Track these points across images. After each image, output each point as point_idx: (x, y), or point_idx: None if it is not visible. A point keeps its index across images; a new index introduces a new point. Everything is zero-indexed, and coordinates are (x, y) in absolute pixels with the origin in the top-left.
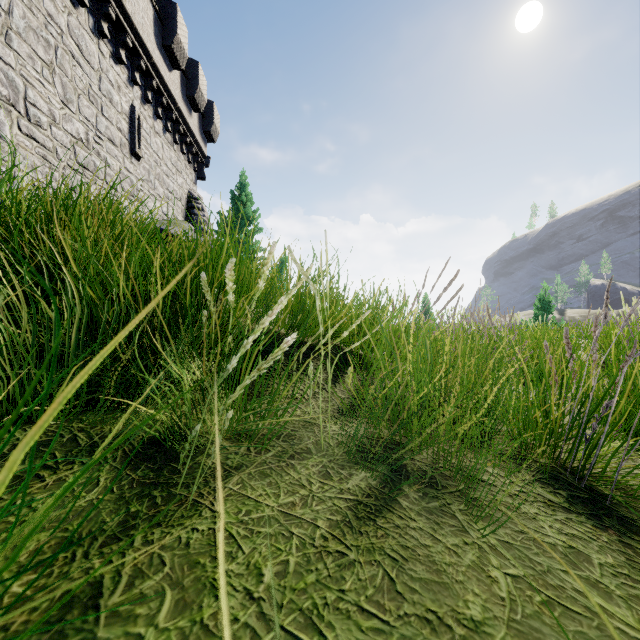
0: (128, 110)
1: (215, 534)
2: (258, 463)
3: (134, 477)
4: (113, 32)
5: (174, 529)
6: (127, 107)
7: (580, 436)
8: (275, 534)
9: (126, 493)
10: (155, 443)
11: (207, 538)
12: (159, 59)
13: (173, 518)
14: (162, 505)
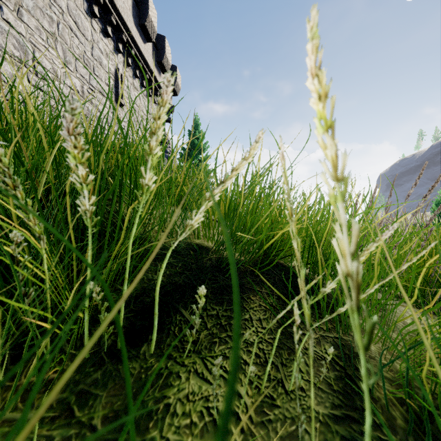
0: (114, 71)
1: None
2: None
3: None
4: (102, 14)
5: None
6: (113, 69)
7: None
8: None
9: None
10: None
11: None
12: (136, 34)
13: None
14: None
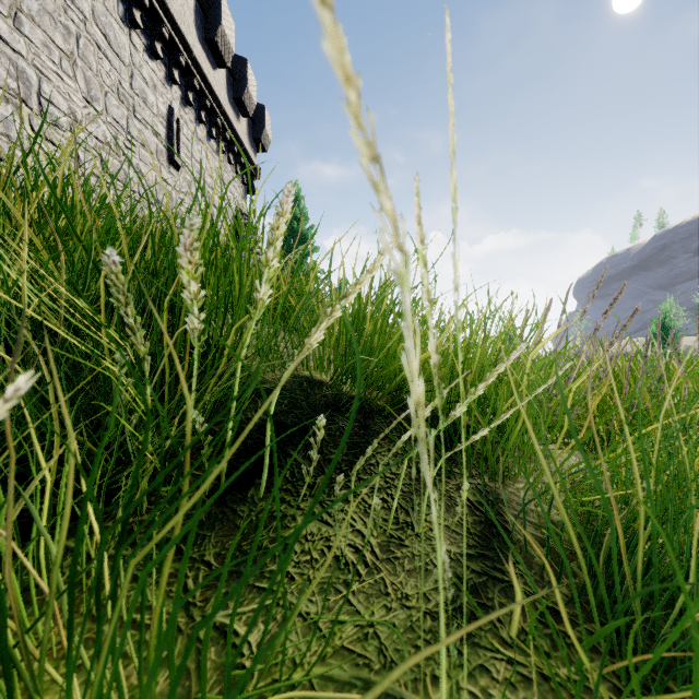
0: (166, 113)
1: None
2: None
3: None
4: (148, 23)
5: None
6: (164, 109)
7: None
8: None
9: None
10: None
11: None
12: (201, 55)
13: None
14: None
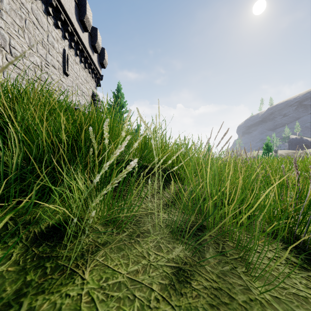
0: (62, 51)
1: (81, 299)
2: (117, 240)
3: (36, 252)
4: (54, 13)
5: (53, 295)
6: (61, 50)
7: (307, 221)
8: (123, 297)
9: (28, 265)
10: (55, 227)
11: (75, 303)
12: (77, 26)
13: (54, 285)
14: (49, 274)
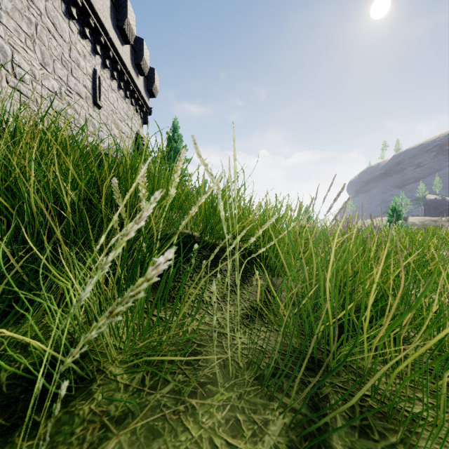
0: (91, 72)
1: None
2: (149, 407)
3: None
4: (80, 15)
5: None
6: (91, 70)
7: None
8: None
9: None
10: (30, 375)
11: None
12: (114, 36)
13: None
14: None
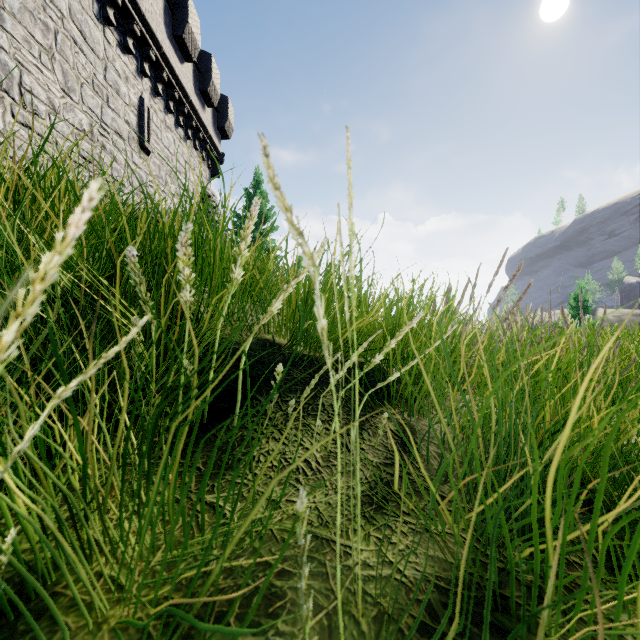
0: (137, 102)
1: None
2: None
3: None
4: (120, 20)
5: None
6: (136, 99)
7: None
8: None
9: None
10: None
11: None
12: (170, 50)
13: None
14: None
